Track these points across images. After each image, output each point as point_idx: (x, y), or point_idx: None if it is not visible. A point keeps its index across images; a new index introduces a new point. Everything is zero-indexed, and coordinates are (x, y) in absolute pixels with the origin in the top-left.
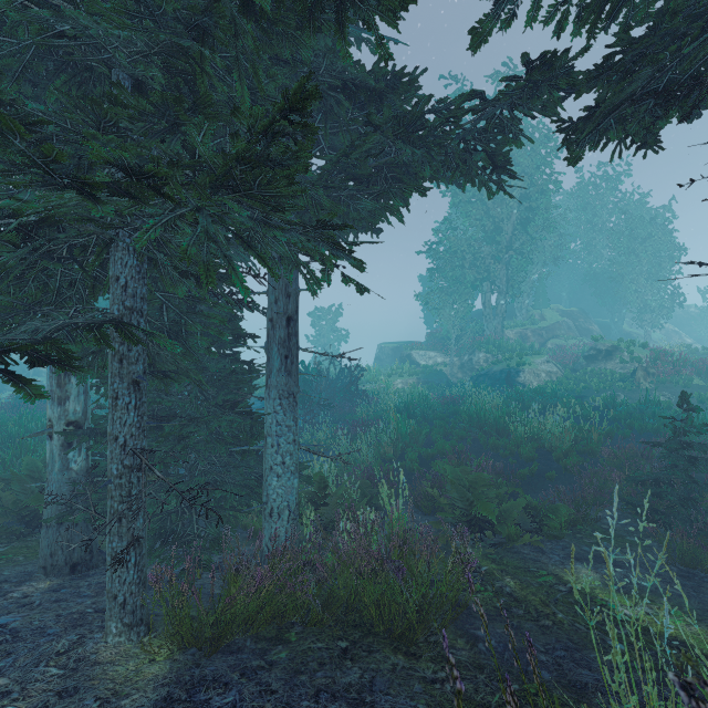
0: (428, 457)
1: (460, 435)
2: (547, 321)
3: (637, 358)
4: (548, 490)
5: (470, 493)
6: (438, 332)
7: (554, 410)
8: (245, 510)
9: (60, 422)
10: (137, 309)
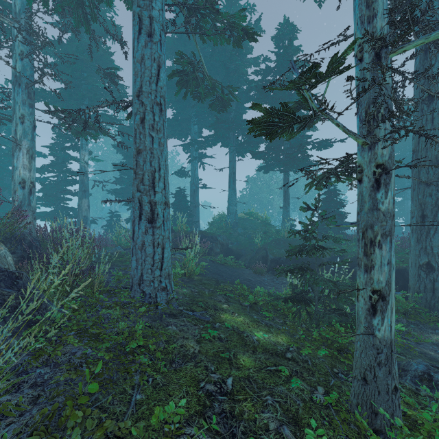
0: None
1: None
2: None
3: None
4: None
5: None
6: None
7: None
8: None
9: None
10: None
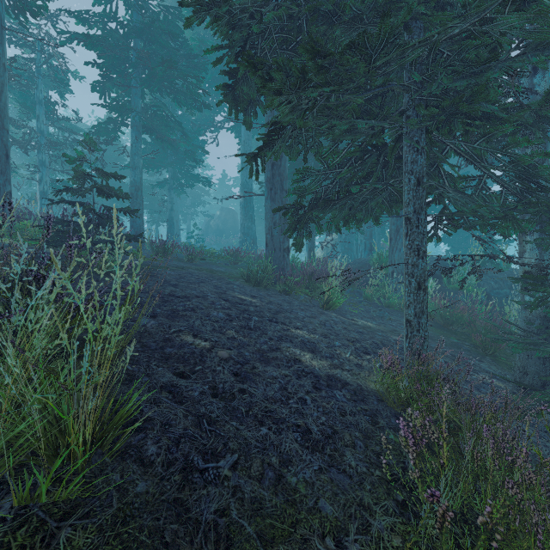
0: None
1: None
2: None
3: None
4: None
5: None
6: None
7: None
8: None
9: (520, 271)
10: (408, 171)
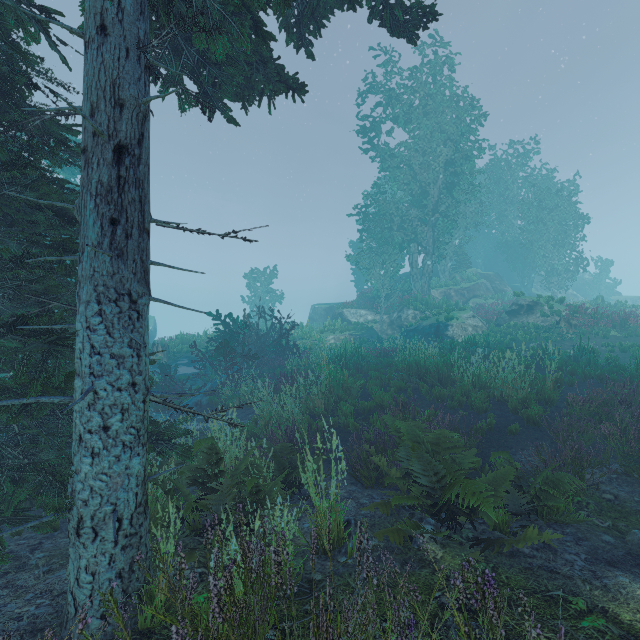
0: (365, 411)
1: (399, 385)
2: (467, 282)
3: (558, 312)
4: (514, 448)
5: (441, 465)
6: (368, 292)
7: (506, 354)
8: (2, 533)
9: None
10: None
